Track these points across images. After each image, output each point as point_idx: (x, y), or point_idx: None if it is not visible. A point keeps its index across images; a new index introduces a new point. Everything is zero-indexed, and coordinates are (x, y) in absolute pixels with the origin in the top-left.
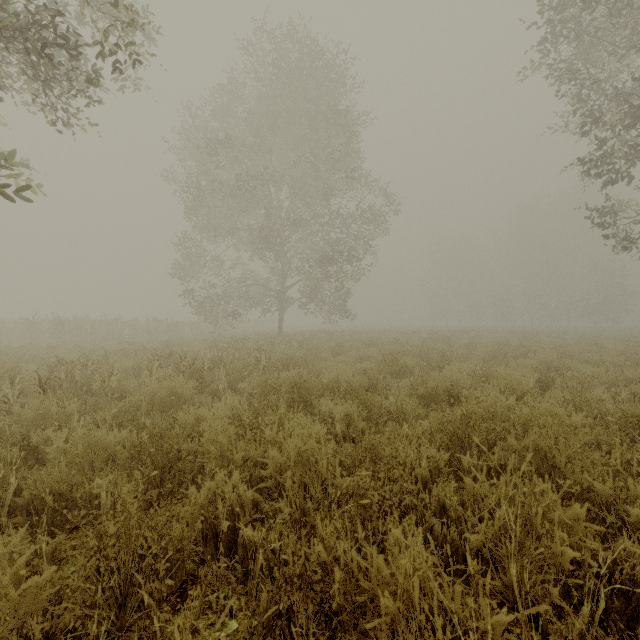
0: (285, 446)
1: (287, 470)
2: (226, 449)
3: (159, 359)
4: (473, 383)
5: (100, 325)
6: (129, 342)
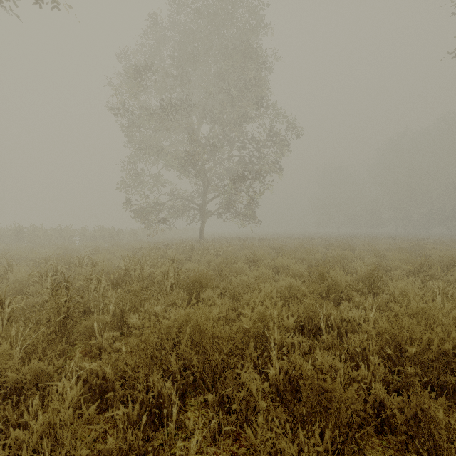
0: None
1: None
2: None
3: (55, 274)
4: None
5: (52, 233)
6: (65, 248)
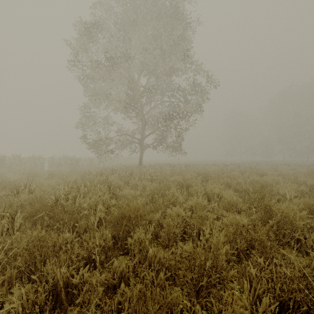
0: None
1: None
2: None
3: None
4: None
5: (26, 160)
6: (29, 173)
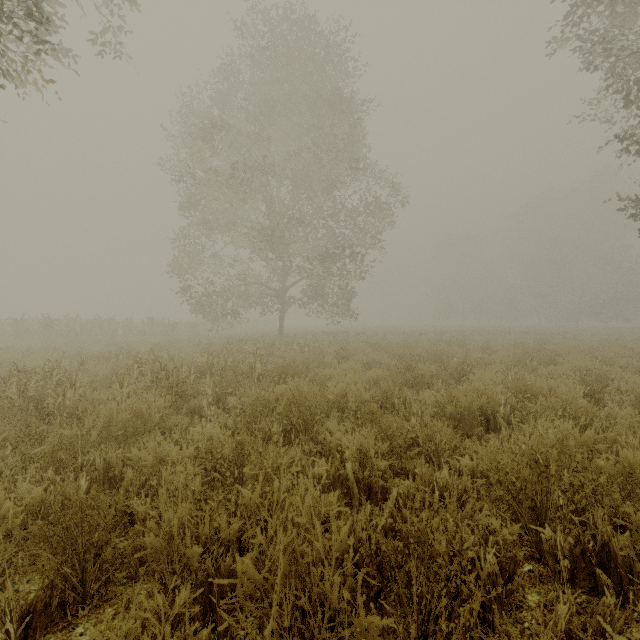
0: (271, 533)
1: (271, 591)
2: (176, 534)
3: (140, 366)
4: (509, 398)
5: (91, 326)
6: (118, 344)
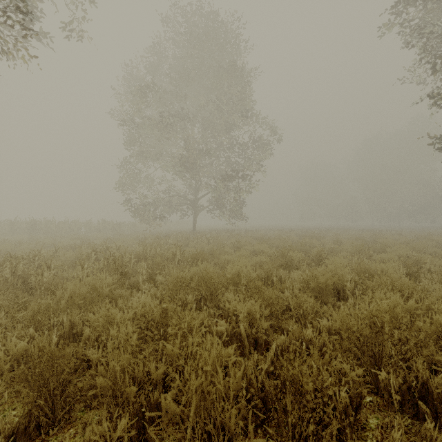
0: (186, 376)
1: (187, 420)
2: (119, 377)
3: (96, 253)
4: (353, 276)
5: (63, 225)
6: (81, 238)
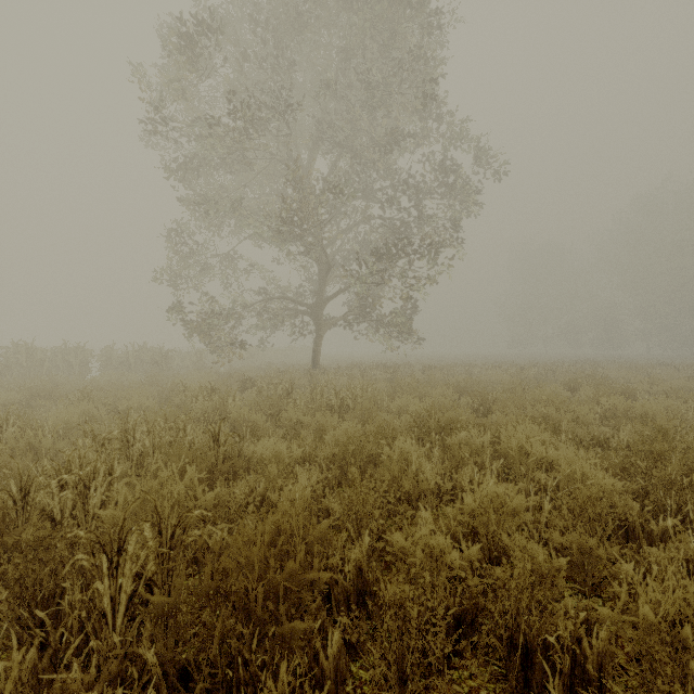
0: None
1: None
2: None
3: None
4: None
5: (43, 356)
6: (37, 388)
